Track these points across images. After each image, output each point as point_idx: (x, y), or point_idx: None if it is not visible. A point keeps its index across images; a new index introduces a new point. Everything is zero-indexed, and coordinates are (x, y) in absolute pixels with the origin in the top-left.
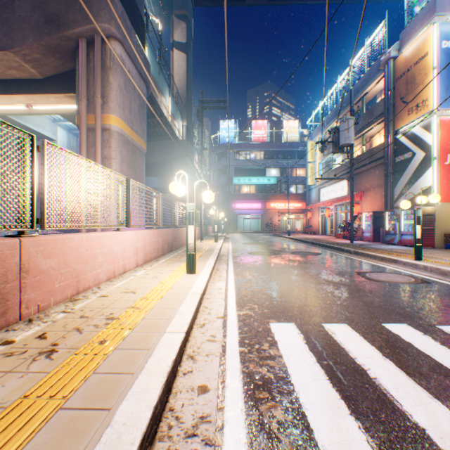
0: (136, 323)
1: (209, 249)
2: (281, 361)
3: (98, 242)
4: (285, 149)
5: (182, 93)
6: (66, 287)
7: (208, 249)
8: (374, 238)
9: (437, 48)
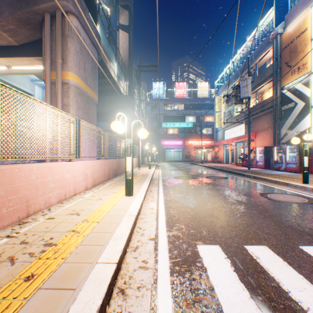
0: (70, 251)
1: (144, 175)
2: (214, 296)
3: (49, 170)
4: (199, 102)
5: (125, 61)
6: (15, 211)
7: (144, 175)
8: (265, 166)
9: None
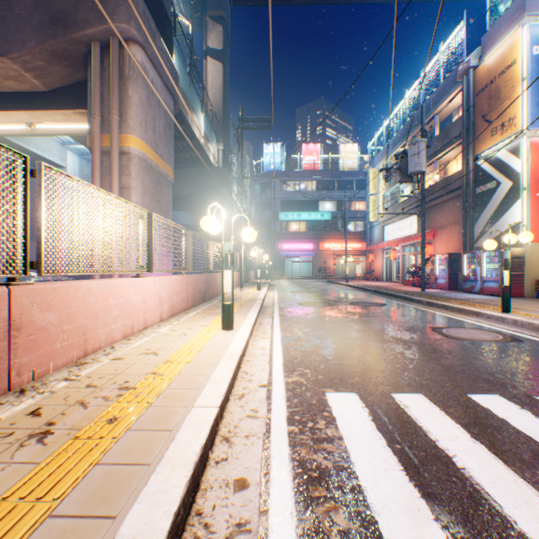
0: (156, 395)
1: (250, 299)
2: (342, 444)
3: (112, 291)
4: (342, 178)
5: (218, 110)
6: (70, 347)
7: (249, 299)
8: (450, 286)
9: (527, 55)
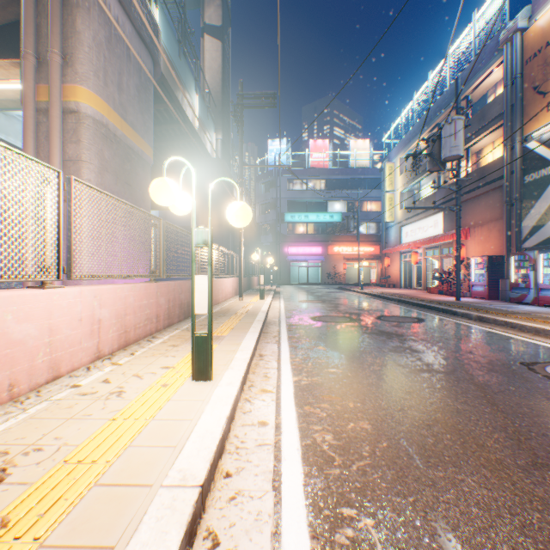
0: None
1: (249, 313)
2: None
3: None
4: (353, 176)
5: (216, 94)
6: None
7: (248, 313)
8: (490, 294)
9: None
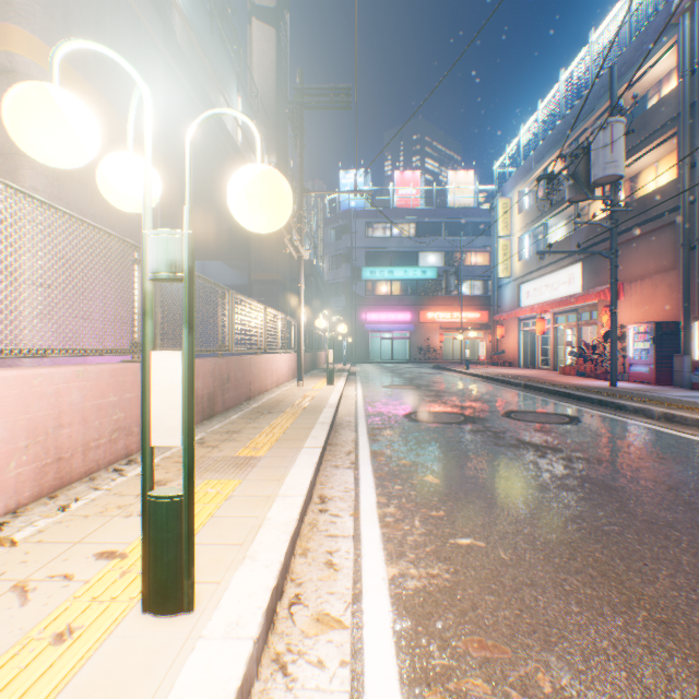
0: None
1: (309, 409)
2: None
3: None
4: (452, 219)
5: (268, 101)
6: None
7: (307, 409)
8: (658, 377)
9: None
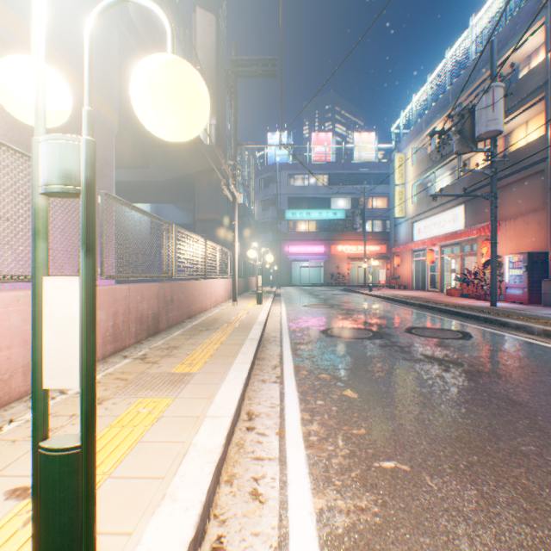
0: None
1: (241, 326)
2: None
3: None
4: (358, 171)
5: (209, 74)
6: None
7: (239, 326)
8: (530, 298)
9: None
